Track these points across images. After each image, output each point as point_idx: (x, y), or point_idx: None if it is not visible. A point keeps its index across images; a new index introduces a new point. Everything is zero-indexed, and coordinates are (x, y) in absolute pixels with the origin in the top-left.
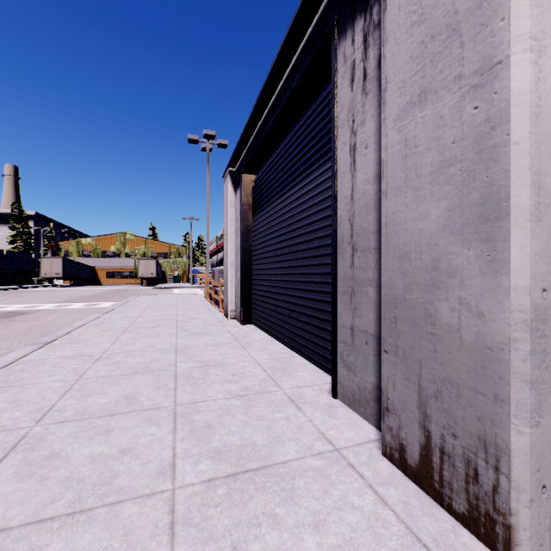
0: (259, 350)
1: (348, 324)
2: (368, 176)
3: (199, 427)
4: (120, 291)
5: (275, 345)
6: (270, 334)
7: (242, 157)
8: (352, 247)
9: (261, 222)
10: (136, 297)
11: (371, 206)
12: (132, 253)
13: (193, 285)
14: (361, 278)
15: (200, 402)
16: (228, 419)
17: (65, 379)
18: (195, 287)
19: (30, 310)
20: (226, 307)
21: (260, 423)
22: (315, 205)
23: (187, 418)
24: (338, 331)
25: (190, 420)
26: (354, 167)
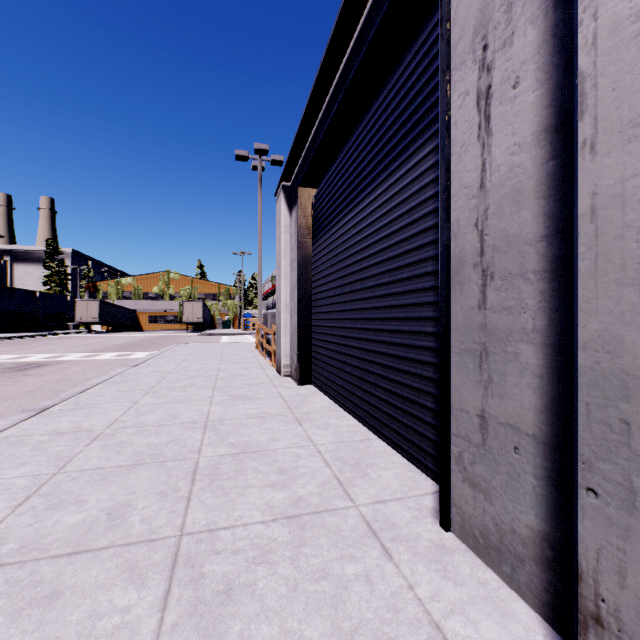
0: (320, 427)
1: (473, 407)
2: (519, 137)
3: (209, 594)
4: (161, 338)
5: (342, 419)
6: (336, 401)
7: (298, 166)
8: (483, 272)
9: (323, 249)
10: (176, 346)
11: (528, 191)
12: (176, 294)
13: (244, 331)
14: (503, 327)
15: (221, 529)
16: (263, 575)
17: (36, 472)
18: (247, 333)
19: (52, 361)
20: (279, 361)
21: (319, 588)
22: (404, 215)
23: (193, 569)
24: (453, 417)
25: (198, 574)
26: (486, 129)
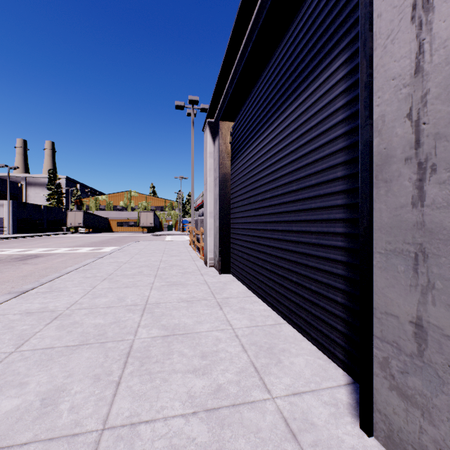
0: (237, 311)
1: (404, 312)
2: None
3: None
4: (124, 237)
5: (255, 304)
6: (249, 288)
7: (220, 105)
8: (419, 165)
9: (239, 168)
10: (133, 243)
11: None
12: (136, 207)
13: (182, 233)
14: None
15: (142, 424)
16: None
17: None
18: (184, 234)
19: (46, 253)
20: (205, 255)
21: None
22: (312, 129)
23: None
24: (376, 320)
25: None
26: (425, 5)
